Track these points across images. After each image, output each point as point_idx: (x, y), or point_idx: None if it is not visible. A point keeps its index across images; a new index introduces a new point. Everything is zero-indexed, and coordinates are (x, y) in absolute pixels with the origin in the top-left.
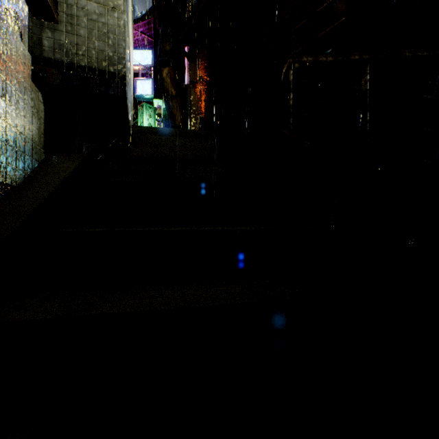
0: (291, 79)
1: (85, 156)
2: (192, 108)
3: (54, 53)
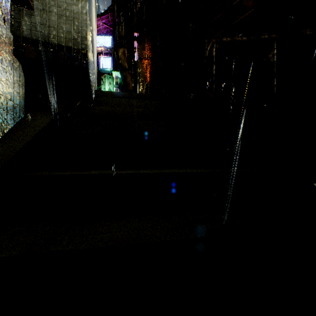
0: (214, 55)
1: (56, 113)
2: (140, 77)
3: (31, 34)
